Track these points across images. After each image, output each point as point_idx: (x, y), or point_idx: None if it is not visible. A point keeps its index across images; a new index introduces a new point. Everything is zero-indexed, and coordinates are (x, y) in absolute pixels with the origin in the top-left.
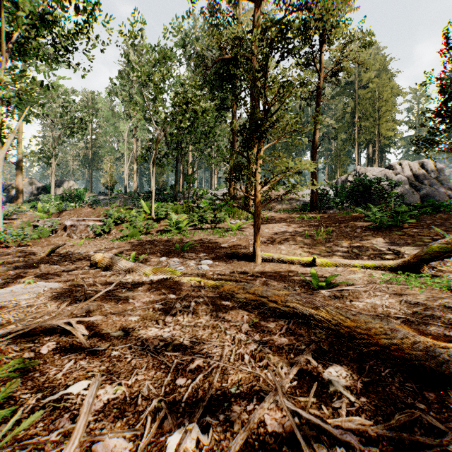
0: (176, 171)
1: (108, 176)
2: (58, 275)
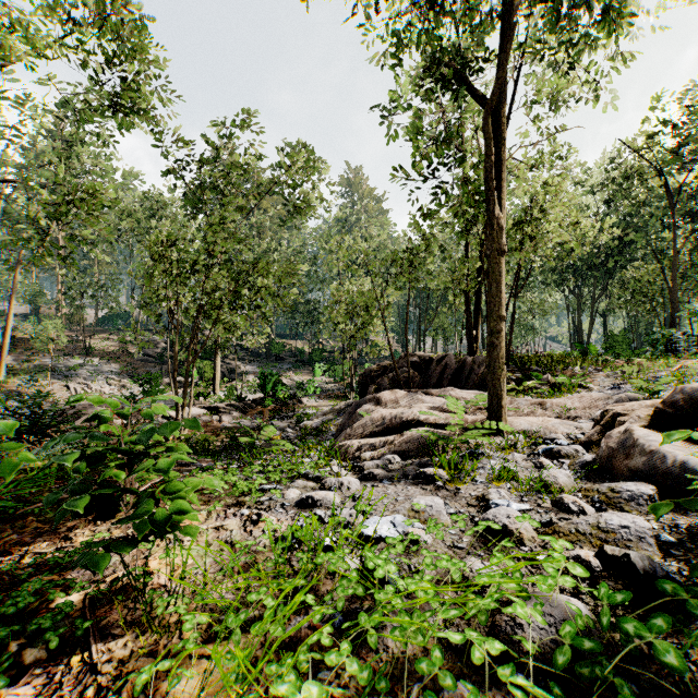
0: None
1: None
2: None
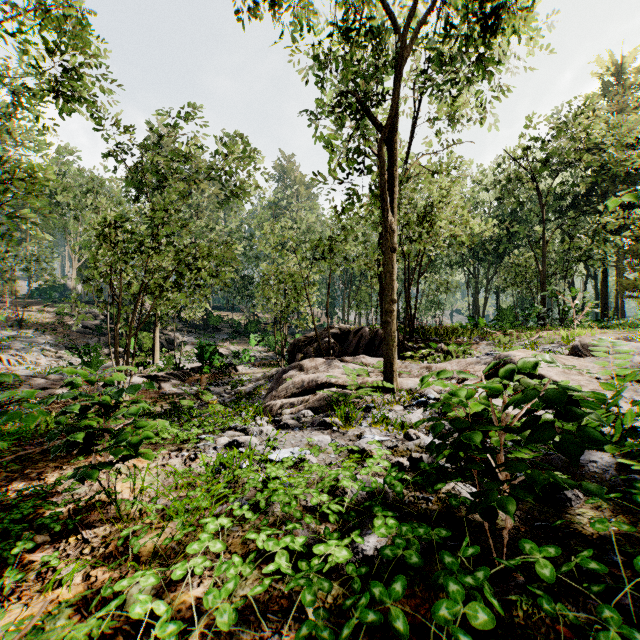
0: None
1: None
2: None
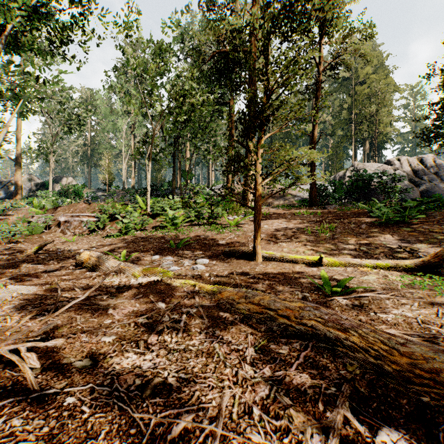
0: (174, 167)
1: (106, 172)
2: (37, 276)
